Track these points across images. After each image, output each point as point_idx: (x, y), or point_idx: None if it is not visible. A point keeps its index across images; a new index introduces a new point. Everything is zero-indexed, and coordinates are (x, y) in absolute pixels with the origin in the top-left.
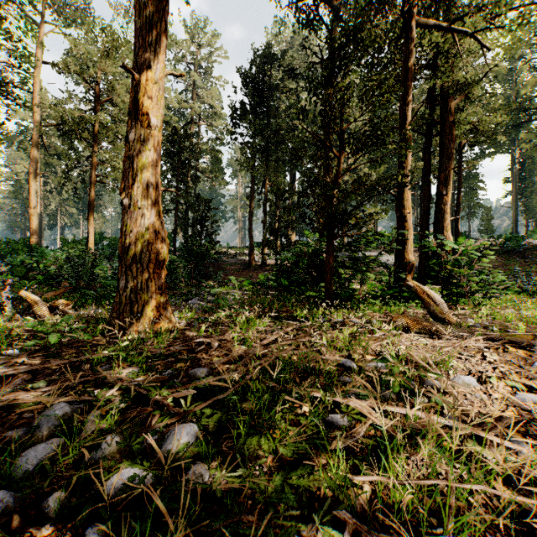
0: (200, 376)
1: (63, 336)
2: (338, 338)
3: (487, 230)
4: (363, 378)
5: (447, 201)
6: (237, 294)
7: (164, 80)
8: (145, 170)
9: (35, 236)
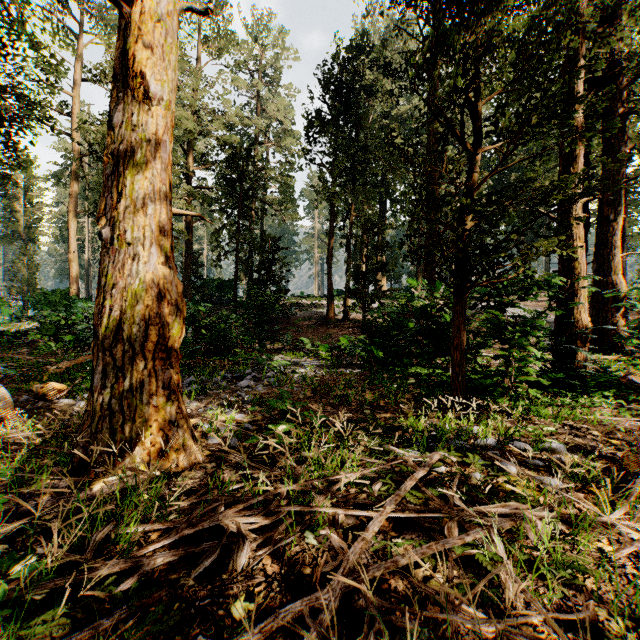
0: None
1: None
2: (524, 526)
3: None
4: None
5: (616, 230)
6: (310, 367)
7: (176, 20)
8: (139, 176)
9: (75, 285)
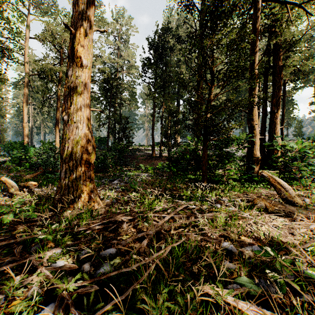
0: (109, 257)
1: (17, 214)
2: (216, 218)
3: (298, 134)
4: (247, 268)
5: (277, 116)
6: (144, 176)
7: (92, 34)
8: (79, 96)
9: (27, 139)
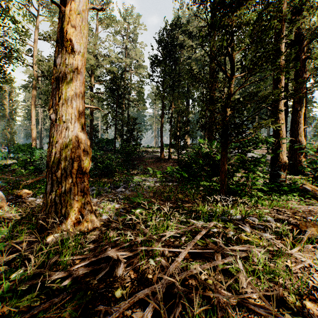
0: None
1: None
2: (252, 255)
3: None
4: None
5: (301, 115)
6: (152, 182)
7: (86, 13)
8: (69, 89)
9: (34, 141)
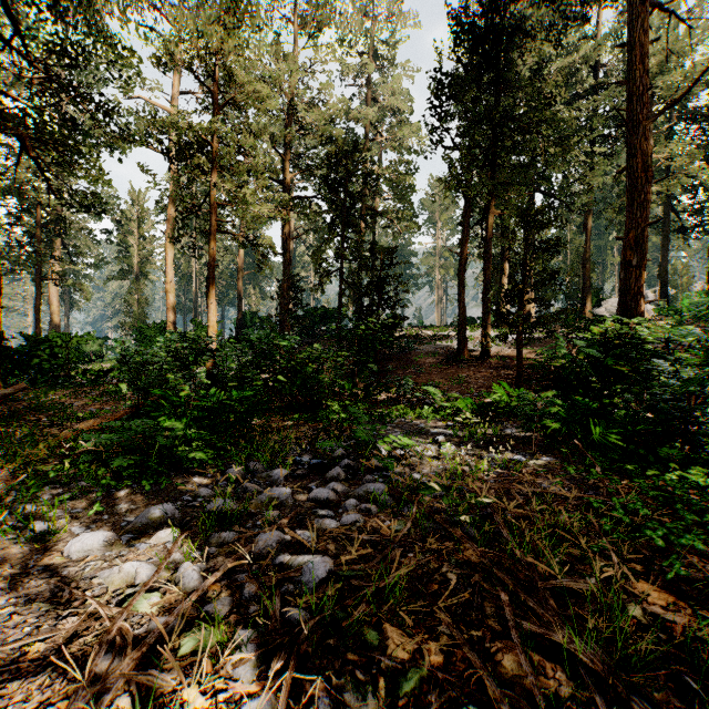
0: None
1: None
2: None
3: None
4: None
5: None
6: (450, 448)
7: None
8: None
9: (171, 318)
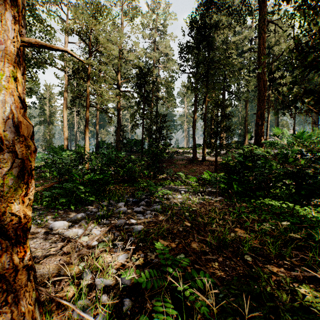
0: None
1: None
2: None
3: None
4: None
5: None
6: (185, 195)
7: None
8: None
9: (66, 143)
